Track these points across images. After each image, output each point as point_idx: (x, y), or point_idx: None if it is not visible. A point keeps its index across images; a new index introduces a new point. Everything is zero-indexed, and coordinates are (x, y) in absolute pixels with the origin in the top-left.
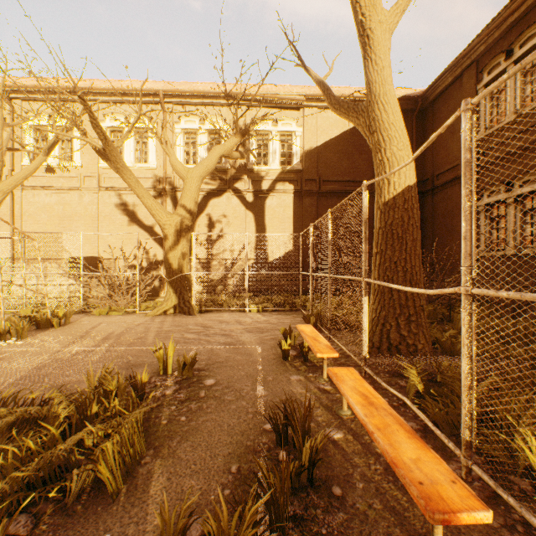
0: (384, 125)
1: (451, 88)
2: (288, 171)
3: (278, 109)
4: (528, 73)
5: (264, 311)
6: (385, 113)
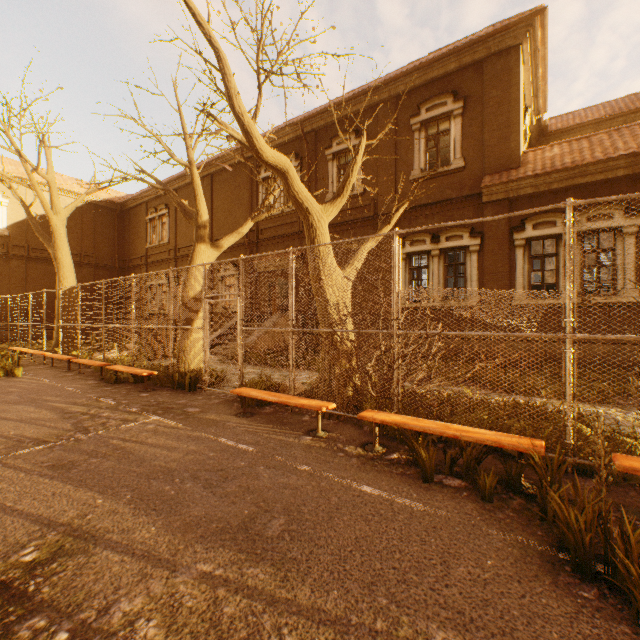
0: (62, 260)
1: (138, 208)
2: None
3: None
4: (164, 224)
5: None
6: (62, 254)
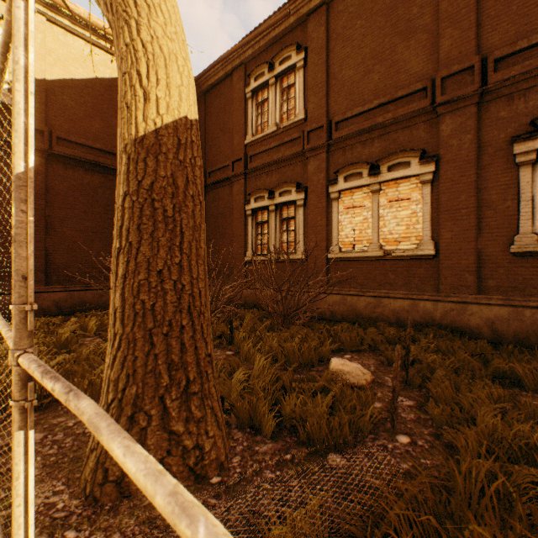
0: None
1: (223, 84)
2: None
3: None
4: (285, 92)
5: None
6: None
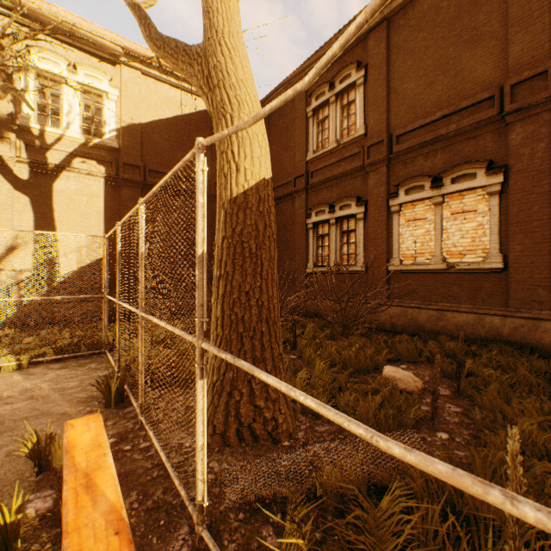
0: (231, 79)
1: (286, 105)
2: (96, 145)
3: (79, 50)
4: (345, 108)
5: (35, 363)
6: (232, 62)
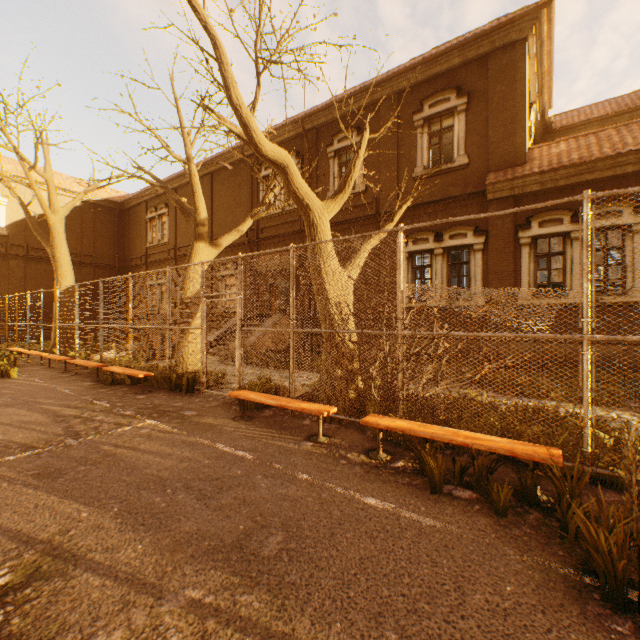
0: (60, 259)
1: (138, 208)
2: None
3: None
4: (164, 224)
5: None
6: (61, 254)
